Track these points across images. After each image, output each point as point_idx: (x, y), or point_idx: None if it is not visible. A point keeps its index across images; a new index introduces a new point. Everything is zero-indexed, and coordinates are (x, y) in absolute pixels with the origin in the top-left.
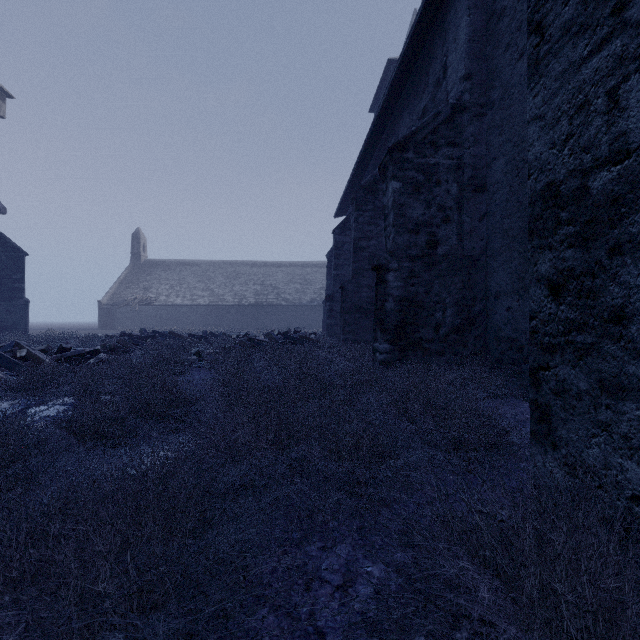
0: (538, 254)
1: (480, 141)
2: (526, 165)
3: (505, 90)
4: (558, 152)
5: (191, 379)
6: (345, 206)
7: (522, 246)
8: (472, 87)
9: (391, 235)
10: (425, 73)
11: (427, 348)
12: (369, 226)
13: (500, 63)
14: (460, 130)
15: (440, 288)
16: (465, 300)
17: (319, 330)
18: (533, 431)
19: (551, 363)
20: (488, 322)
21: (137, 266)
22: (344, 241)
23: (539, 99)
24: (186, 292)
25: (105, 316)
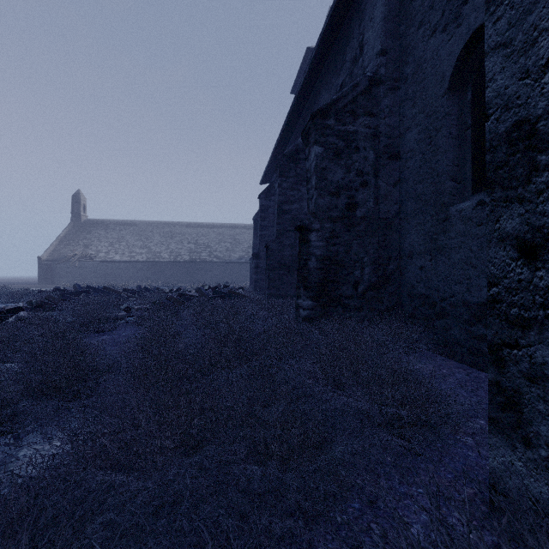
0: (501, 208)
1: (394, 112)
2: (439, 134)
3: (418, 65)
4: (534, 81)
5: (116, 337)
6: (270, 174)
7: (435, 209)
8: (387, 62)
9: (313, 197)
10: (343, 51)
11: (347, 304)
12: (291, 191)
13: (413, 40)
14: (376, 101)
15: (359, 248)
16: (381, 259)
17: (247, 284)
18: (494, 418)
19: (522, 340)
20: (401, 280)
21: (77, 225)
22: (269, 205)
23: (503, 23)
24: (125, 249)
25: (45, 271)
